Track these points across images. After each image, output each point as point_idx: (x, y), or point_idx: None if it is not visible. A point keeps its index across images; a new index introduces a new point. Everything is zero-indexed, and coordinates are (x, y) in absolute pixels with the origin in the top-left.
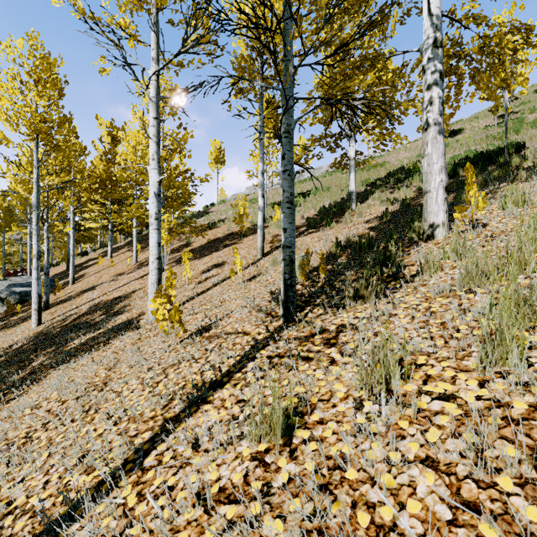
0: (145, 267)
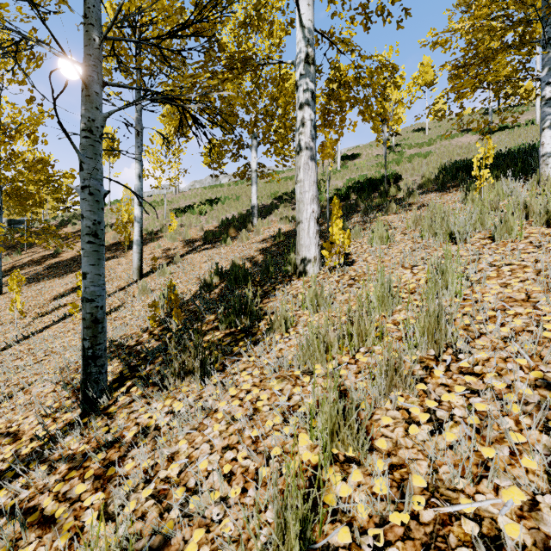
0: None
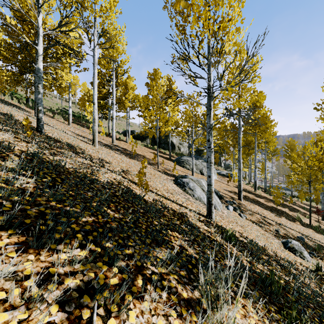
0: None
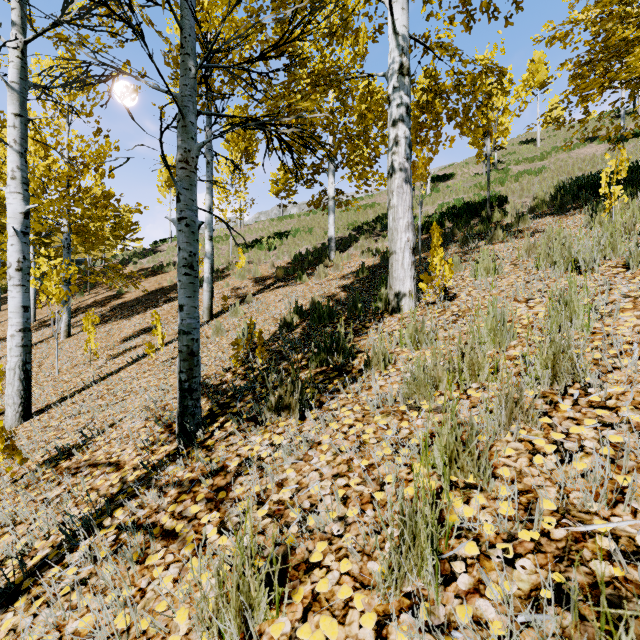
0: (46, 328)
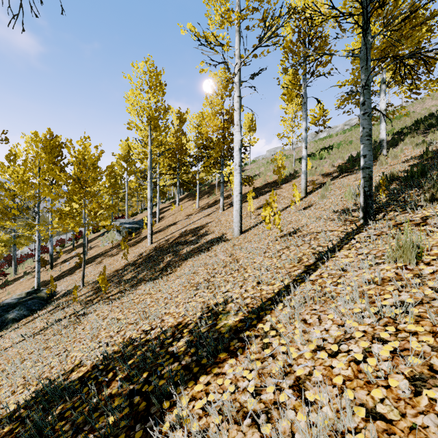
0: (207, 209)
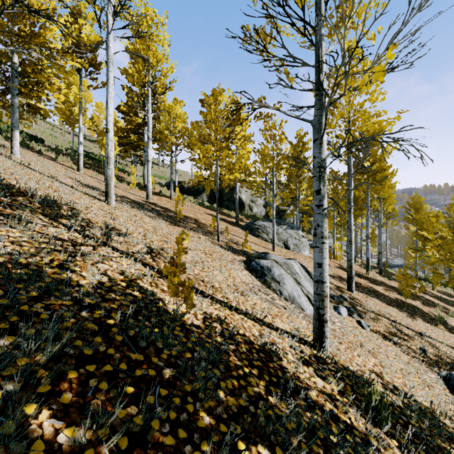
0: None
